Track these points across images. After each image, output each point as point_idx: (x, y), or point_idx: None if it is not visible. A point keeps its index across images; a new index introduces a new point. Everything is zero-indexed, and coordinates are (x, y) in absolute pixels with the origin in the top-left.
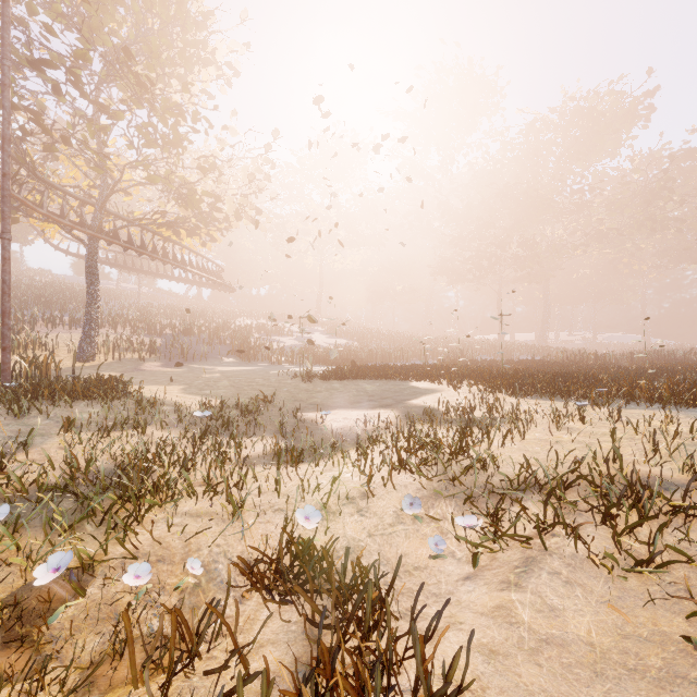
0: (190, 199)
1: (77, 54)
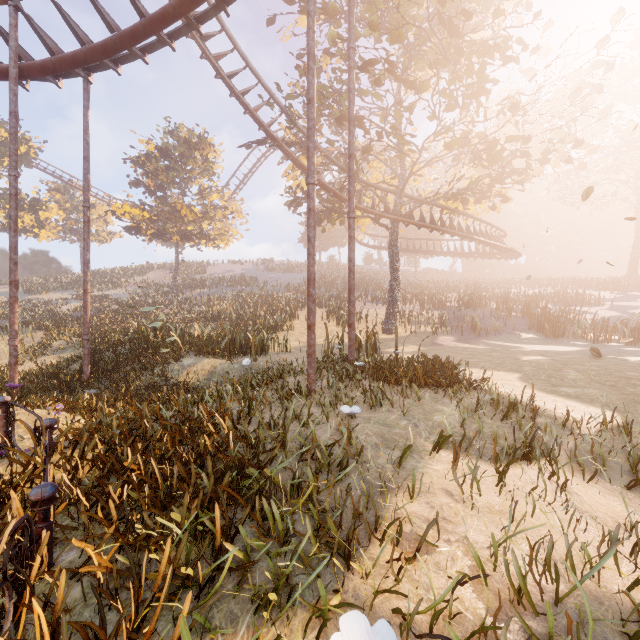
0: (489, 154)
1: (392, 40)
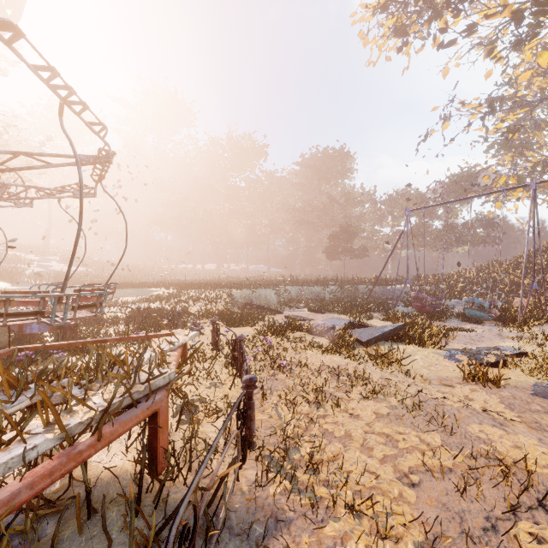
0: None
1: None
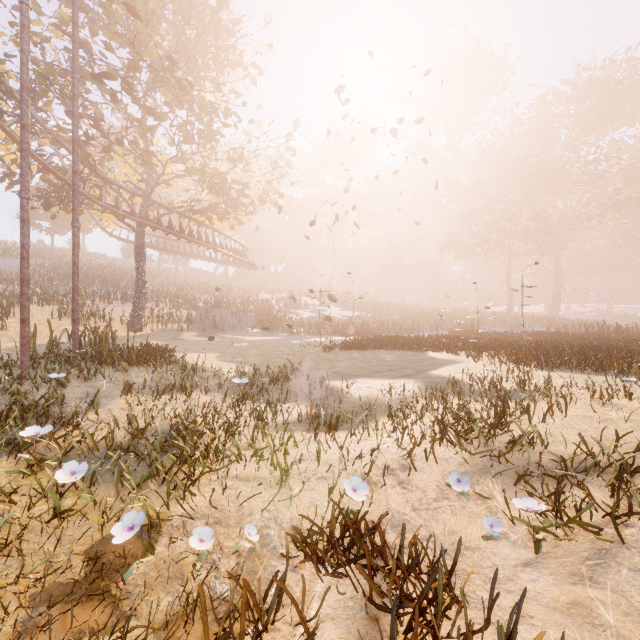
0: (221, 187)
1: (130, 66)
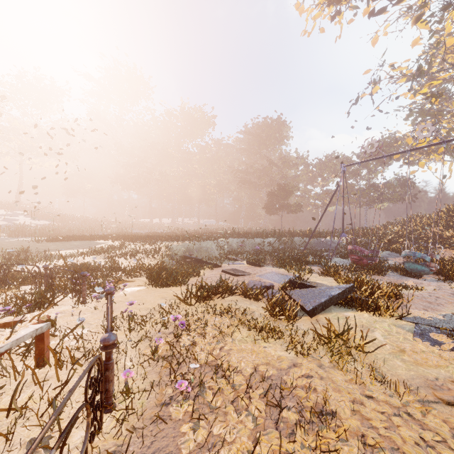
0: None
1: None
